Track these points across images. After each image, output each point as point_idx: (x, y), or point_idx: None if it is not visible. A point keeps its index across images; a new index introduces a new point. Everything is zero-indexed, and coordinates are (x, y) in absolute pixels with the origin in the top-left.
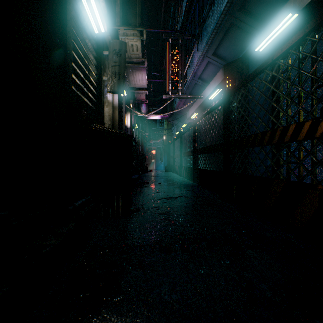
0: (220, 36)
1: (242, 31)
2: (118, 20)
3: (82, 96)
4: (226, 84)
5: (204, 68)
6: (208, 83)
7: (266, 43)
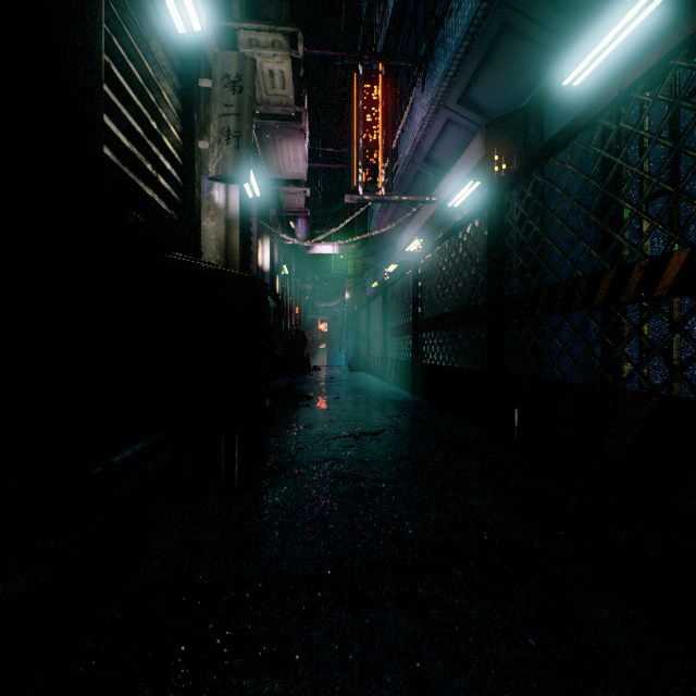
0: (477, 56)
1: (529, 44)
2: (237, 7)
3: (139, 182)
4: (495, 164)
5: (437, 136)
6: (446, 171)
7: (591, 64)
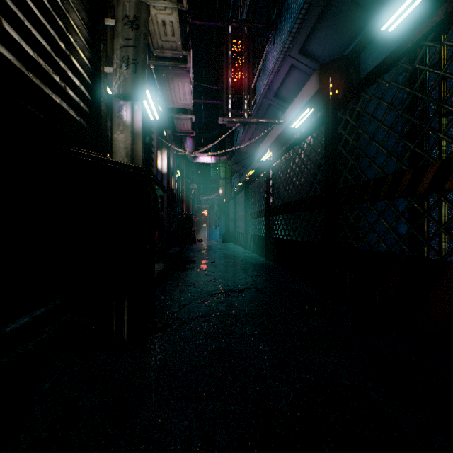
0: (313, 15)
1: (352, 6)
2: None
3: (45, 88)
4: (330, 90)
5: (283, 78)
6: (289, 104)
7: (404, 13)
